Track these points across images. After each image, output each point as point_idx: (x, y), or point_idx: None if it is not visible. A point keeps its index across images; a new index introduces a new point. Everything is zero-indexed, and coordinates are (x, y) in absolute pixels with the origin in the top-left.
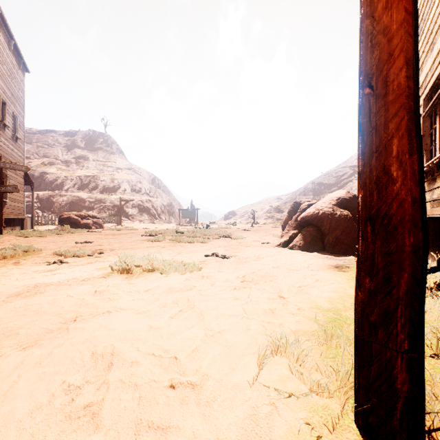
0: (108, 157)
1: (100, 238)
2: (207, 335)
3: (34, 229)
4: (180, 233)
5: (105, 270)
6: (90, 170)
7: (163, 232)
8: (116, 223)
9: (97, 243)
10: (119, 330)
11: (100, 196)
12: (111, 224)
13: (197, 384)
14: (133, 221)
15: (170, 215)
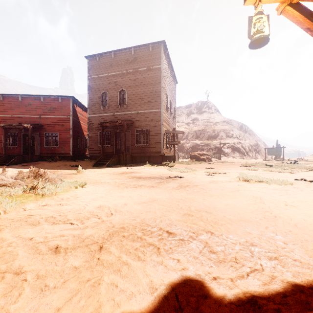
0: (209, 116)
1: (216, 167)
2: (299, 201)
3: (181, 161)
4: (269, 166)
5: (235, 179)
6: (200, 126)
7: (255, 165)
8: (217, 158)
9: (216, 168)
10: (258, 194)
11: (207, 142)
12: (214, 159)
13: (295, 206)
14: (227, 157)
15: (256, 153)
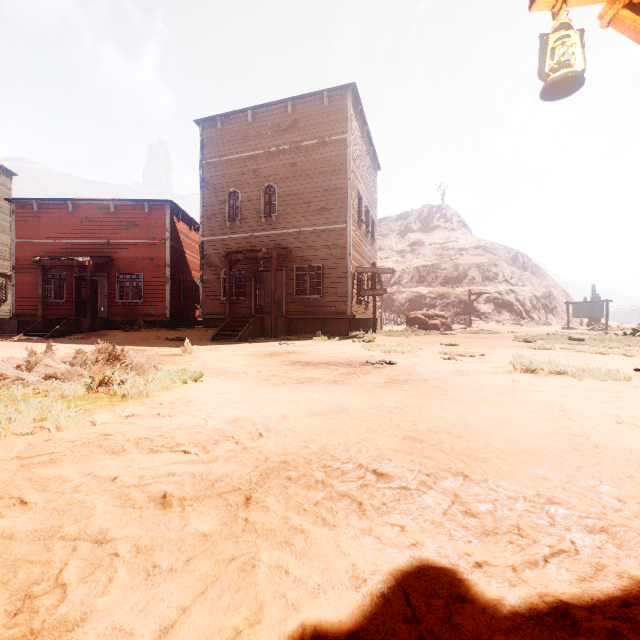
0: (446, 236)
1: (462, 342)
2: None
3: (389, 330)
4: (576, 340)
5: (504, 368)
6: (427, 258)
7: (546, 338)
8: (464, 324)
9: (463, 346)
10: (557, 399)
11: (442, 290)
12: (458, 326)
13: (639, 425)
14: (486, 321)
15: (548, 312)
